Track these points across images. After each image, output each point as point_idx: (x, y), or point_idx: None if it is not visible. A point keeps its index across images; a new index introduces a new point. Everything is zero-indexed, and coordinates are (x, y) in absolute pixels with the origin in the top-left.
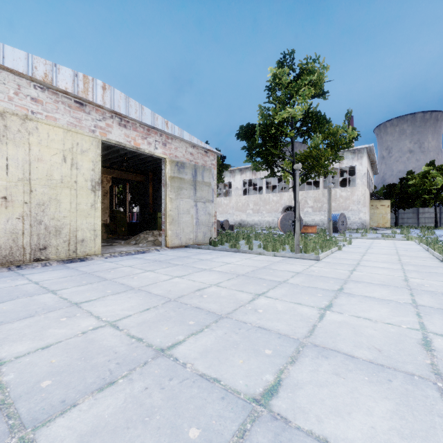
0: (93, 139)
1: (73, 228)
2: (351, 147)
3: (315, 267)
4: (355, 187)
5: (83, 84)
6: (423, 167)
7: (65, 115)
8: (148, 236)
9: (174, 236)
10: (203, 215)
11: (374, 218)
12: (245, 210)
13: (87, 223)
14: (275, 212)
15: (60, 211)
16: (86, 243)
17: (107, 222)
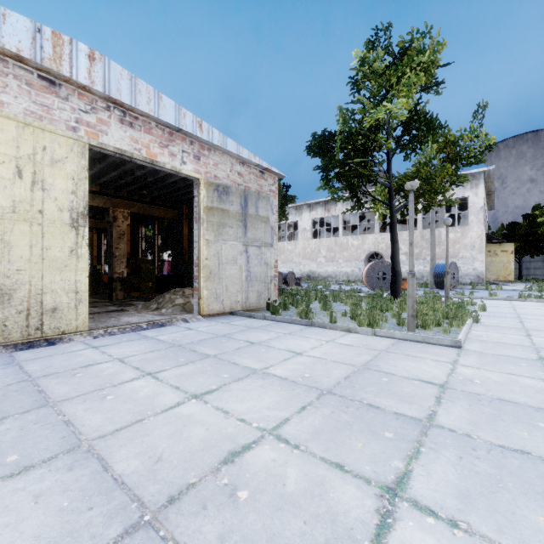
0: (73, 142)
1: (35, 288)
2: (481, 163)
3: (465, 368)
4: (467, 227)
5: (52, 46)
6: None
7: (20, 99)
8: (176, 297)
9: (213, 298)
10: (257, 266)
11: (491, 268)
12: (315, 257)
13: (63, 281)
14: (356, 261)
15: (11, 261)
16: (60, 313)
17: (124, 275)
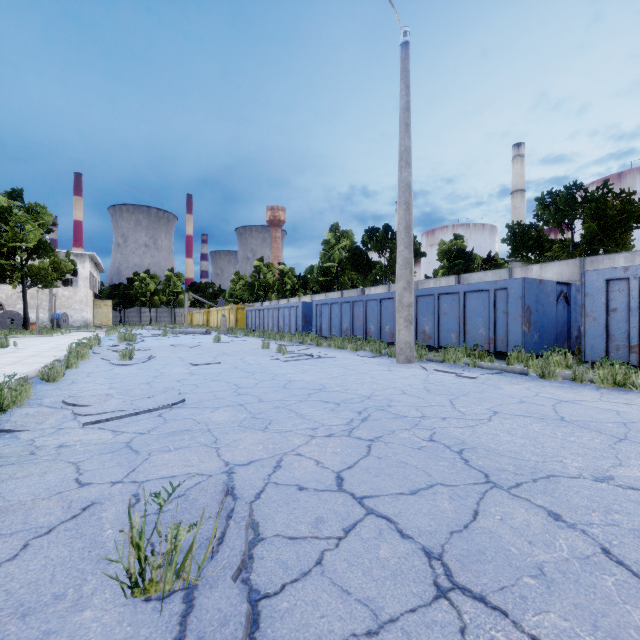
0: None
1: None
2: (71, 272)
3: (52, 337)
4: (78, 288)
5: None
6: (142, 273)
7: None
8: None
9: None
10: None
11: (98, 316)
12: None
13: None
14: None
15: None
16: None
17: None
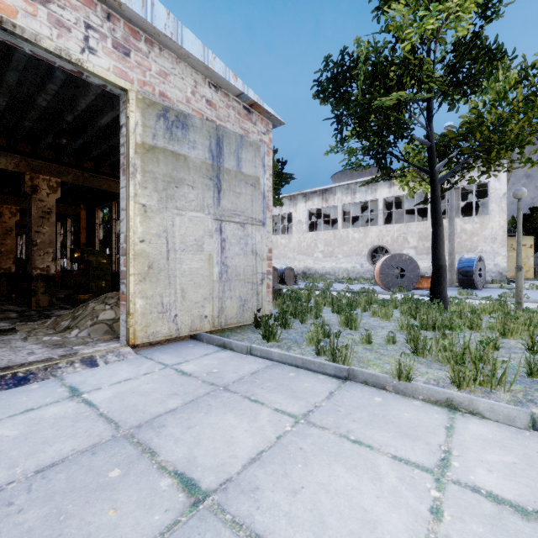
0: None
1: None
2: None
3: None
4: (488, 216)
5: None
6: None
7: None
8: (103, 307)
9: (156, 312)
10: (238, 256)
11: (508, 264)
12: (311, 252)
13: None
14: (357, 256)
15: None
16: None
17: (50, 272)
